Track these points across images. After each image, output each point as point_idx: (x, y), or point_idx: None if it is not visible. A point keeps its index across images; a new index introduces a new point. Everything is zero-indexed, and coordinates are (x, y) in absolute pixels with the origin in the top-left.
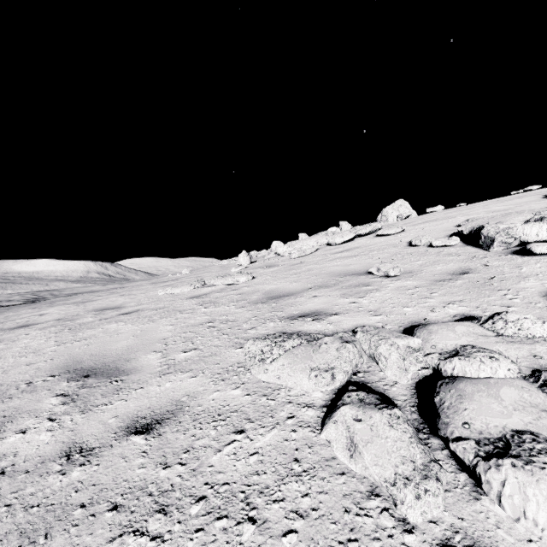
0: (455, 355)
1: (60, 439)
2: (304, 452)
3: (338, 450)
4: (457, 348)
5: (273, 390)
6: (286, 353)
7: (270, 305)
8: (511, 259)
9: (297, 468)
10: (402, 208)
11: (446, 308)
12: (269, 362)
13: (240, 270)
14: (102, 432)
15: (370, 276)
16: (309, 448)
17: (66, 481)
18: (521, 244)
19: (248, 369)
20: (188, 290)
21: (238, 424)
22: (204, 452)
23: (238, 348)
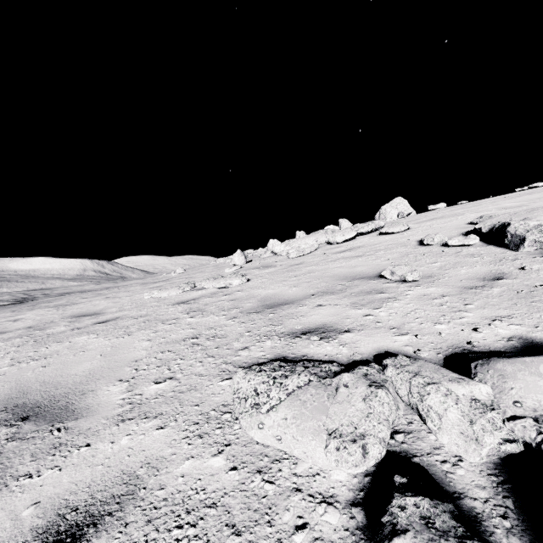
0: None
1: None
2: None
3: None
4: None
5: (271, 460)
6: (289, 398)
7: (267, 316)
8: None
9: None
10: (400, 205)
11: (493, 326)
12: (265, 411)
13: (234, 271)
14: (5, 540)
15: (382, 280)
16: None
17: None
18: None
19: (236, 418)
20: (176, 293)
21: (214, 537)
22: None
23: (224, 379)
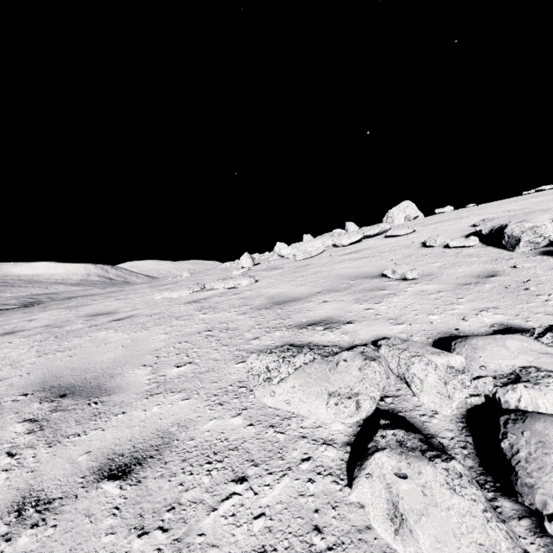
0: (518, 381)
1: (15, 484)
2: (327, 516)
3: (376, 521)
4: (516, 370)
5: (281, 419)
6: (297, 371)
7: (275, 311)
8: (542, 260)
9: (318, 543)
10: (408, 209)
11: (479, 315)
12: (276, 383)
13: (242, 273)
14: (68, 475)
15: (384, 279)
16: (333, 509)
17: (8, 552)
18: (549, 244)
19: (251, 390)
20: (186, 294)
21: (238, 468)
22: (194, 511)
23: (239, 362)
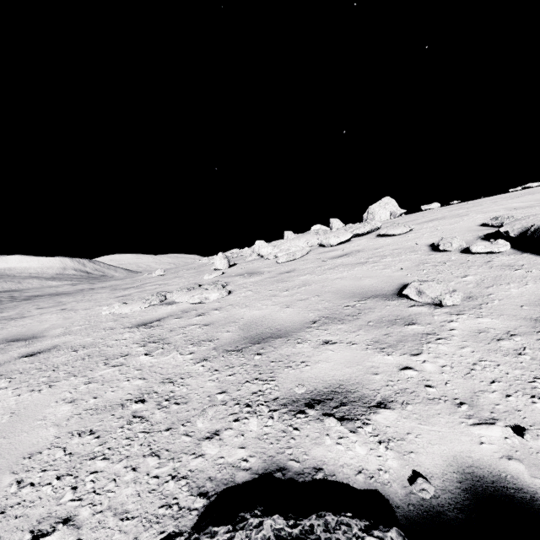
0: None
1: None
2: None
3: None
4: None
5: None
6: None
7: (251, 359)
8: None
9: None
10: (389, 205)
11: None
12: None
13: (215, 277)
14: None
15: (405, 302)
16: None
17: None
18: None
19: None
20: (141, 308)
21: None
22: None
23: (165, 536)
